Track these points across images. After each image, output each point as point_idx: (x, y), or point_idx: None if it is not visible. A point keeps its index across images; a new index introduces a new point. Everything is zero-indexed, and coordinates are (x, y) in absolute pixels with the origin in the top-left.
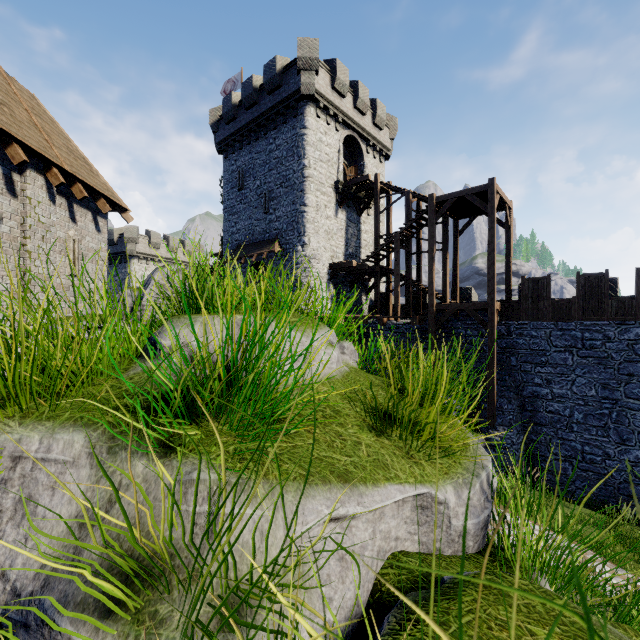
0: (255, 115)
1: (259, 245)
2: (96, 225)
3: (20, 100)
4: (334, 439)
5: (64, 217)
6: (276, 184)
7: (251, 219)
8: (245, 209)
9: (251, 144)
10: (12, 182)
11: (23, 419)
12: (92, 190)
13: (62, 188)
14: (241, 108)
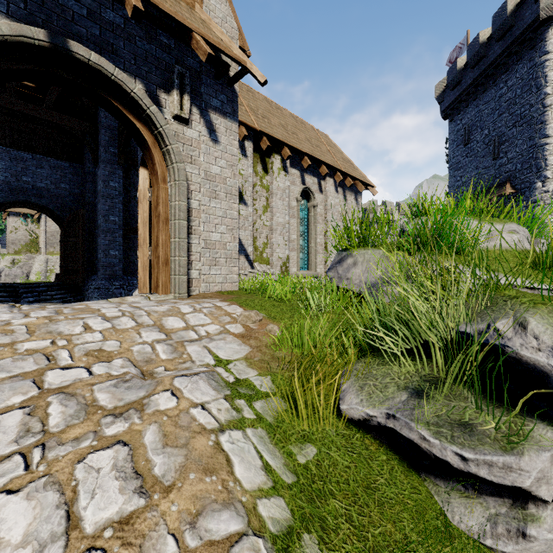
0: (482, 69)
1: (486, 192)
2: (356, 201)
3: (322, 141)
4: (494, 264)
5: (341, 199)
6: (507, 126)
7: (477, 169)
8: (471, 161)
9: (477, 98)
10: (321, 186)
11: (364, 249)
12: (354, 179)
13: (340, 183)
14: (466, 69)
